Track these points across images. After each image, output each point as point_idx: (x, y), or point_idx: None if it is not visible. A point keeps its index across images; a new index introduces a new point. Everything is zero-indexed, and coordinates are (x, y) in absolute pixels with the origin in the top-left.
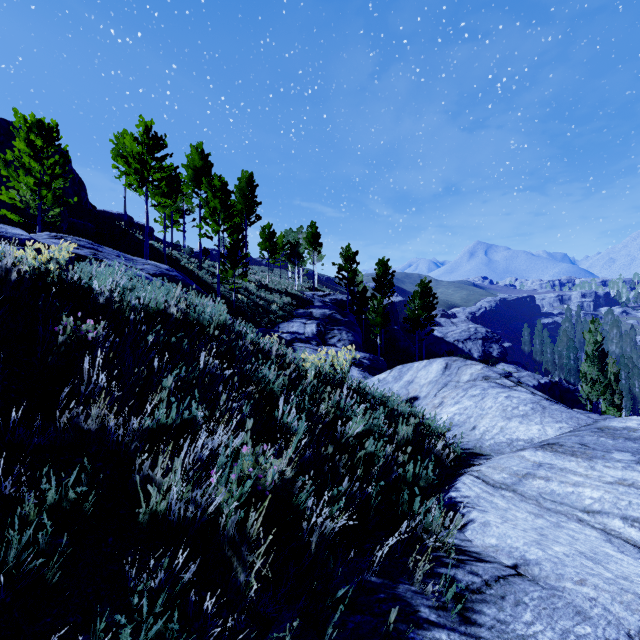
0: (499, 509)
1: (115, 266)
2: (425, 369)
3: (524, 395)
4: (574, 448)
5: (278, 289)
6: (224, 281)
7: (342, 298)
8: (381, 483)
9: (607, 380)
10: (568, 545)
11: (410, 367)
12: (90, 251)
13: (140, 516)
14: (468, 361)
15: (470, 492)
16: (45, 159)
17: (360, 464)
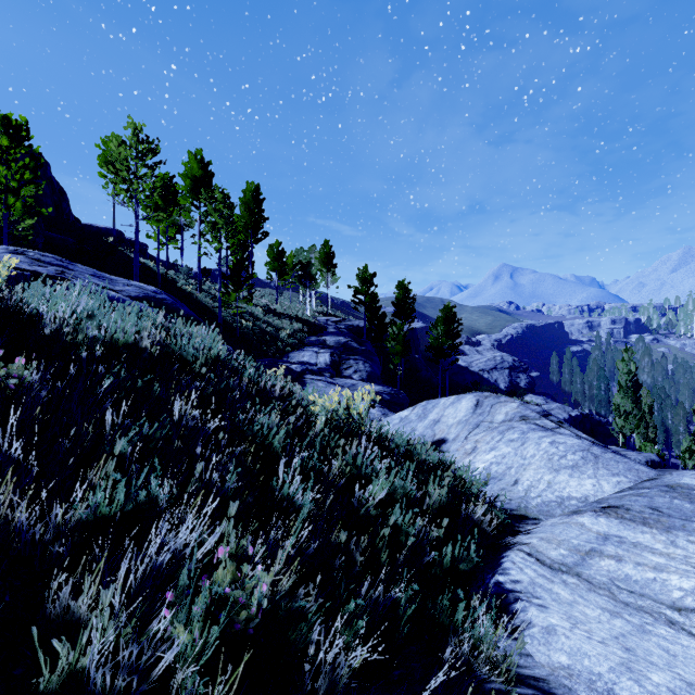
0: (562, 603)
1: (77, 287)
2: (453, 406)
3: (570, 440)
4: (644, 514)
5: (288, 314)
6: (227, 305)
7: (358, 324)
8: (414, 586)
9: (641, 413)
10: (667, 669)
11: (436, 404)
12: (56, 269)
13: (41, 684)
14: (502, 398)
15: (522, 576)
16: (12, 162)
17: (384, 547)
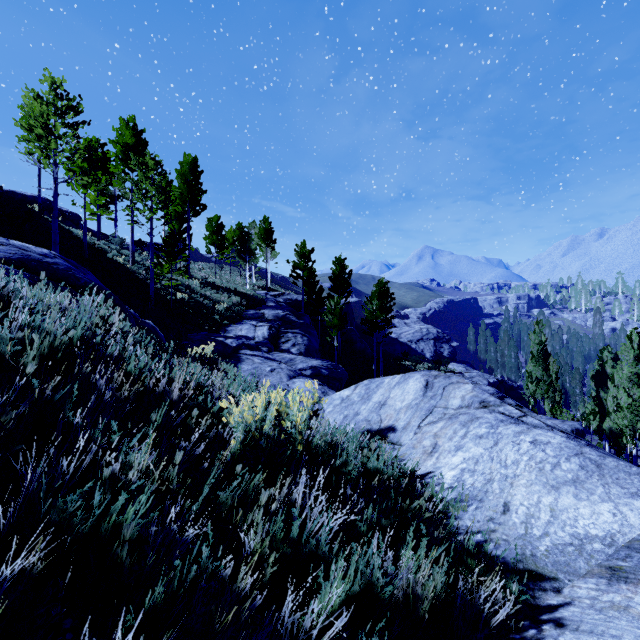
0: None
1: None
2: (399, 387)
3: (553, 437)
4: None
5: (226, 287)
6: (161, 277)
7: (297, 298)
8: None
9: (550, 379)
10: None
11: (380, 383)
12: None
13: None
14: (453, 378)
15: None
16: None
17: None
